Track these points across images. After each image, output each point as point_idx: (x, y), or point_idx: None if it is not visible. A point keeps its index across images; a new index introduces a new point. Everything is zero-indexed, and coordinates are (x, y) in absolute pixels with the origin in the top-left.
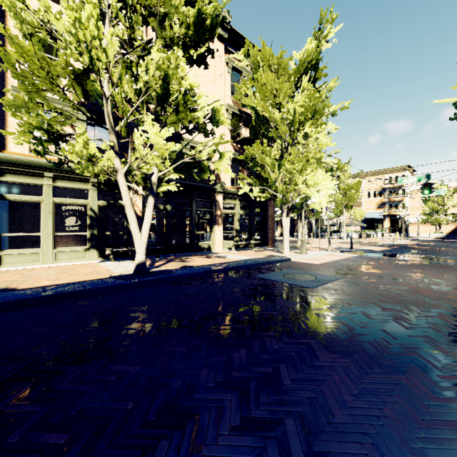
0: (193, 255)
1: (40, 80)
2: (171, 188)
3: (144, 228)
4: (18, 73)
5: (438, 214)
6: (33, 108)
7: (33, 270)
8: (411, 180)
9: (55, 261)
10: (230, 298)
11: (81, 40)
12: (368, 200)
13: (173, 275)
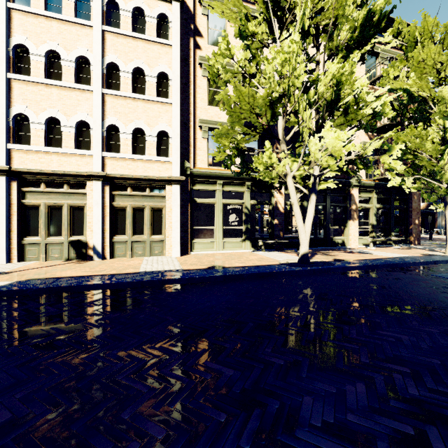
0: (331, 250)
1: (243, 112)
2: (330, 185)
3: (307, 222)
4: (231, 111)
5: None
6: (231, 134)
7: (214, 255)
8: None
9: (223, 249)
10: (430, 294)
11: (283, 74)
12: None
13: (339, 267)
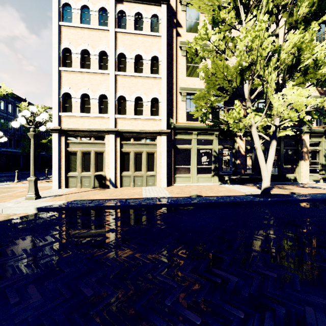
0: (285, 184)
1: (218, 80)
2: (288, 133)
3: (269, 163)
4: (208, 79)
5: None
6: (207, 97)
7: (191, 186)
8: None
9: (197, 182)
10: None
11: (253, 48)
12: None
13: (298, 199)
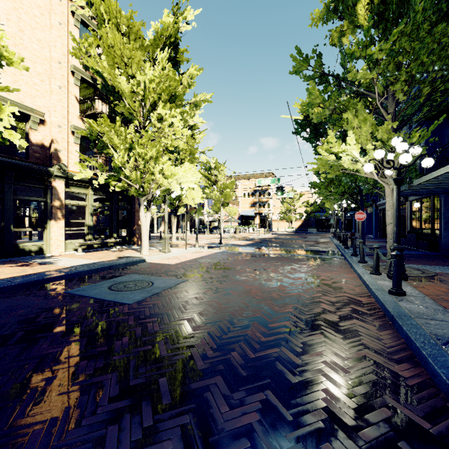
0: (2, 264)
1: None
2: None
3: None
4: None
5: (290, 213)
6: None
7: None
8: (267, 182)
9: None
10: None
11: None
12: (243, 199)
13: None
